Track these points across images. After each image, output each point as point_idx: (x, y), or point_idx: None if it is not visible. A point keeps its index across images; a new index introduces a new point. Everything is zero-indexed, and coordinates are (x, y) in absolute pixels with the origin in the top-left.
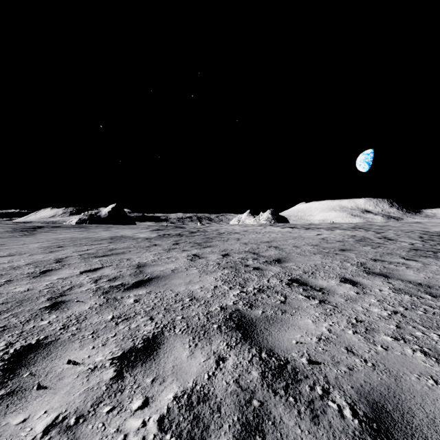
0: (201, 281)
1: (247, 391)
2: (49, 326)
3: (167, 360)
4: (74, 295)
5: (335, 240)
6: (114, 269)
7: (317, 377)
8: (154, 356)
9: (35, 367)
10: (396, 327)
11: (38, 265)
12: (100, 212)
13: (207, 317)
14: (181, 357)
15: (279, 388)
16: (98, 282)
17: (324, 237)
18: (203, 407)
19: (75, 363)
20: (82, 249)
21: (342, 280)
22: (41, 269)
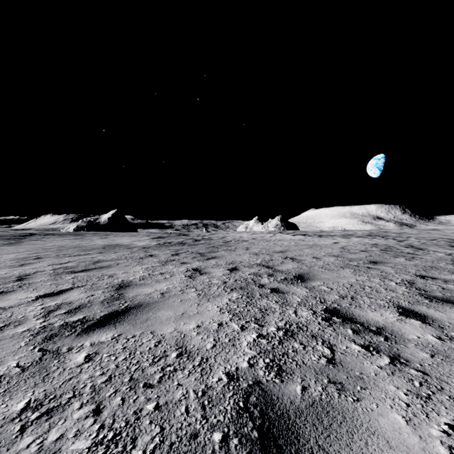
0: (199, 313)
1: None
2: None
3: None
4: None
5: (357, 249)
6: (85, 291)
7: None
8: None
9: None
10: None
11: None
12: (100, 218)
13: (202, 407)
14: None
15: None
16: (50, 316)
17: (344, 246)
18: None
19: None
20: (62, 261)
21: (400, 312)
22: None
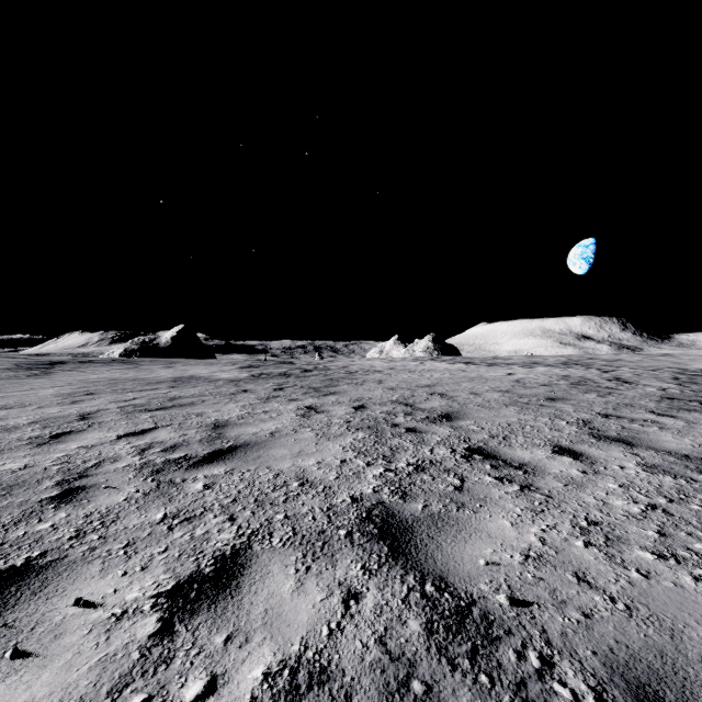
0: (318, 452)
1: (402, 662)
2: (51, 533)
3: (255, 598)
4: (102, 477)
5: (537, 383)
6: (174, 430)
7: (528, 633)
8: (232, 590)
9: (15, 612)
10: (658, 534)
11: (50, 423)
12: (159, 338)
13: (328, 517)
14: (281, 593)
15: (460, 656)
16: (146, 454)
17: (520, 378)
18: (319, 696)
19: (89, 604)
20: (126, 397)
21: (555, 450)
22: (53, 430)
